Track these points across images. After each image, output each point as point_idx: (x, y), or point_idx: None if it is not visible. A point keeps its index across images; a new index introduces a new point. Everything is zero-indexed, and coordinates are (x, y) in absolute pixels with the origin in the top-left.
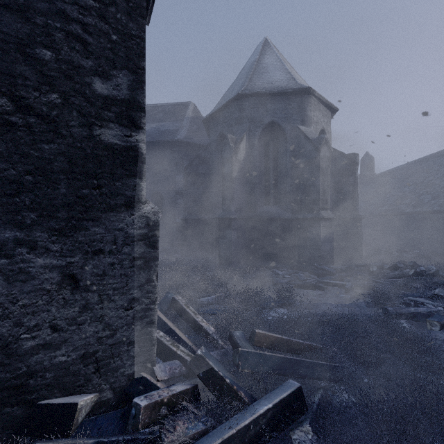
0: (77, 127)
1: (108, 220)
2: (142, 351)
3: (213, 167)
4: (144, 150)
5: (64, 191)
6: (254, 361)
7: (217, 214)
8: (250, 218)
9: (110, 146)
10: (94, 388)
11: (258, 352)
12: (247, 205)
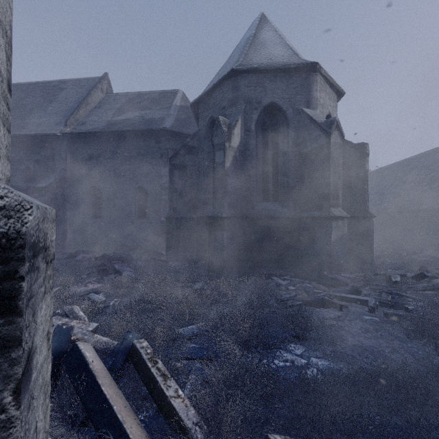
0: None
1: None
2: None
3: (202, 158)
4: None
5: None
6: None
7: (207, 212)
8: (246, 217)
9: None
10: None
11: None
12: (242, 202)
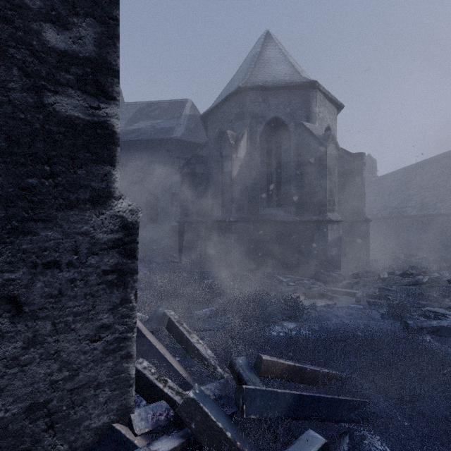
0: (19, 92)
1: (66, 221)
2: (115, 395)
3: (211, 166)
4: (118, 128)
5: (0, 180)
6: (263, 403)
7: (216, 217)
8: (252, 221)
9: (69, 119)
10: (45, 450)
11: (267, 390)
12: (248, 207)
